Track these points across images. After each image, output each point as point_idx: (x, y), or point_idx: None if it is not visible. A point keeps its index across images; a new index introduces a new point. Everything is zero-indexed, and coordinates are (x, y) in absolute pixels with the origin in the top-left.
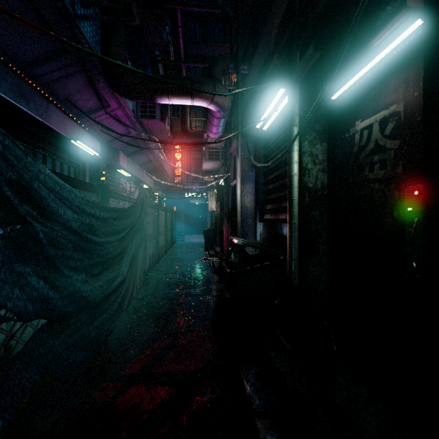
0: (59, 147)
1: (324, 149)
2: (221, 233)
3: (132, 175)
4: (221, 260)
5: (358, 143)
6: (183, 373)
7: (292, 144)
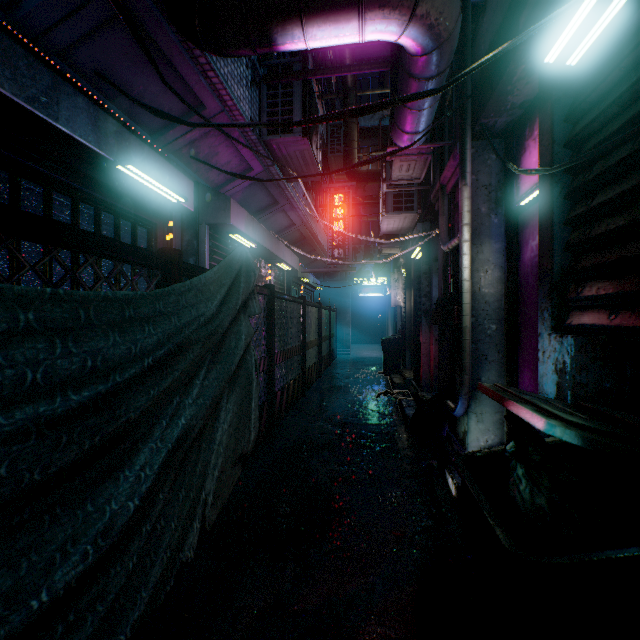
0: (103, 184)
1: None
2: (416, 347)
3: (258, 245)
4: (420, 405)
5: None
6: None
7: None
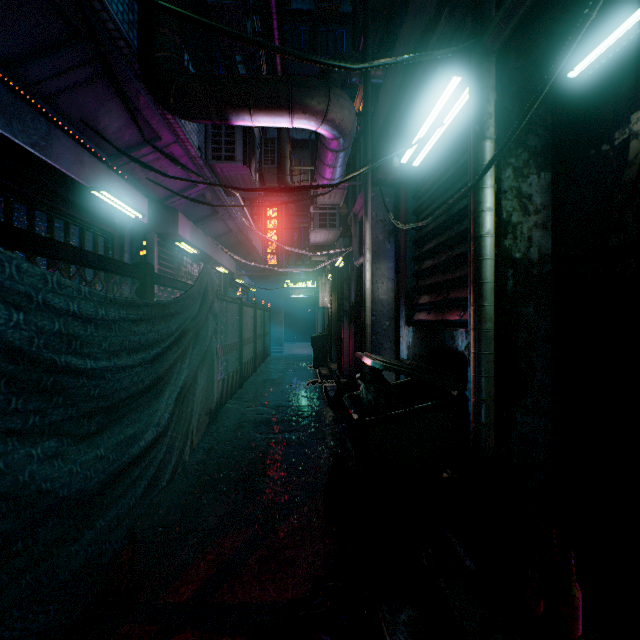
0: (75, 202)
1: (544, 183)
2: (339, 342)
3: (201, 251)
4: (340, 386)
5: (639, 158)
6: (271, 607)
7: (484, 172)
